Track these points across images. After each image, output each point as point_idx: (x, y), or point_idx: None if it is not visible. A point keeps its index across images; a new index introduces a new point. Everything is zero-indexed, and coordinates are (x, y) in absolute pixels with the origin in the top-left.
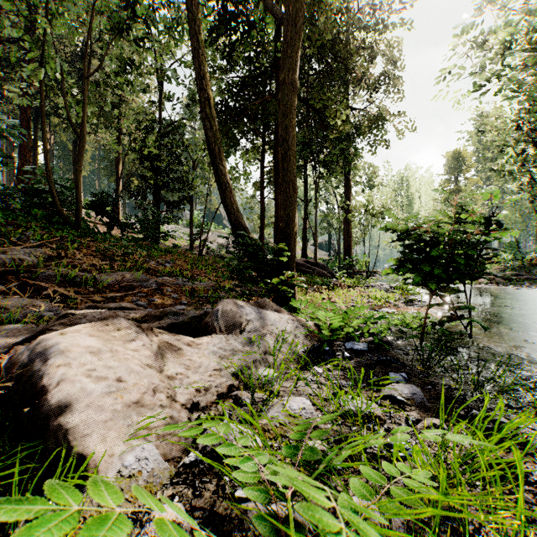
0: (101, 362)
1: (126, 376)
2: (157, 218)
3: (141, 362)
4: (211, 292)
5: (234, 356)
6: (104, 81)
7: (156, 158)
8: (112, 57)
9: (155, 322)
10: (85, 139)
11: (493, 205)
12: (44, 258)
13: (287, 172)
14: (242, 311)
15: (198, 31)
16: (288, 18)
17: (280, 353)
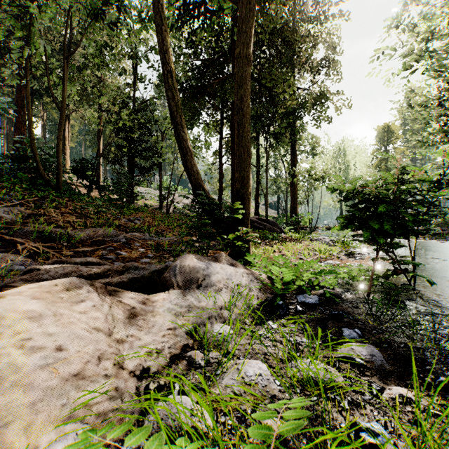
0: (39, 328)
1: (68, 343)
2: (129, 181)
3: (88, 325)
4: (175, 246)
5: (190, 312)
6: (83, 62)
7: (130, 130)
8: (89, 41)
9: (116, 277)
10: (64, 111)
11: (439, 166)
12: (24, 216)
13: (242, 138)
14: (199, 266)
15: (161, 9)
16: (243, 2)
17: (235, 307)
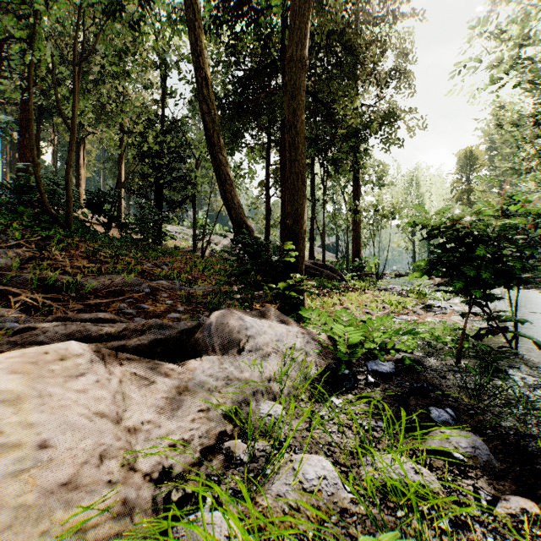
0: (16, 416)
1: (57, 437)
2: (156, 217)
3: (88, 409)
4: (211, 297)
5: (228, 387)
6: (99, 72)
7: (157, 155)
8: (107, 45)
9: (134, 338)
10: (75, 131)
11: None
12: (23, 260)
13: (295, 162)
14: (240, 325)
15: (193, 0)
16: None
17: (288, 378)
